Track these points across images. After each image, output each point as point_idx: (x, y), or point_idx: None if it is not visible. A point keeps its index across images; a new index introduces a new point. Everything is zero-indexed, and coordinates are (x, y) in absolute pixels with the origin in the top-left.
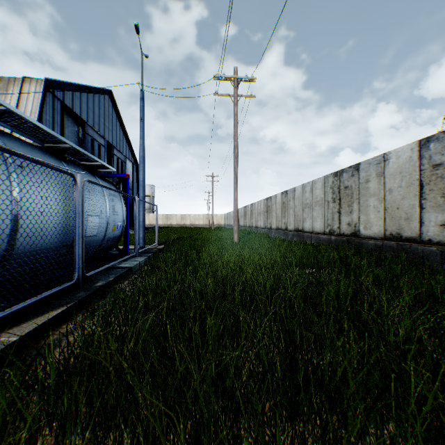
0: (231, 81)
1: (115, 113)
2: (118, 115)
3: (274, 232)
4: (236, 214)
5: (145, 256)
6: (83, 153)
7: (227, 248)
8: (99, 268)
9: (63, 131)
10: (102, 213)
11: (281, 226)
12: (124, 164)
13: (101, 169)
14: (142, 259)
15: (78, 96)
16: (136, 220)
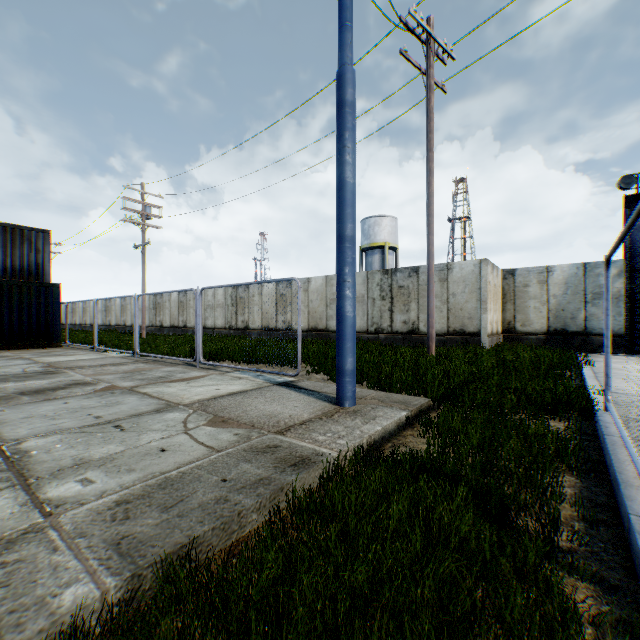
0: None
1: None
2: None
3: (79, 327)
4: None
5: None
6: None
7: None
8: None
9: None
10: None
11: (84, 322)
12: None
13: None
14: None
15: None
16: None
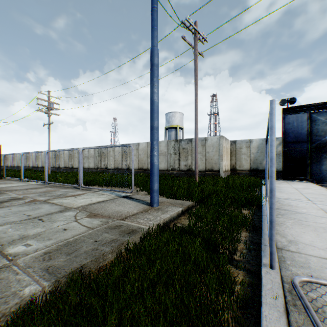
0: None
1: None
2: None
3: (10, 167)
4: None
5: None
6: None
7: None
8: None
9: None
10: None
11: (13, 165)
12: None
13: None
14: None
15: None
16: None
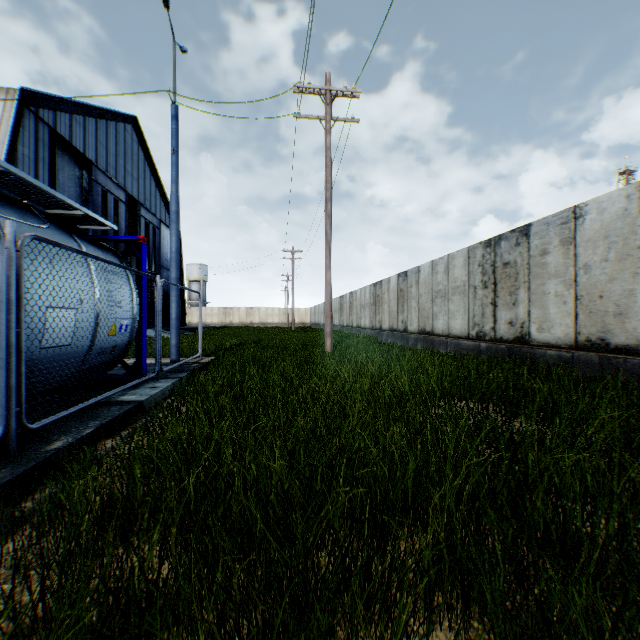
0: (320, 94)
1: (143, 153)
2: (148, 155)
3: (387, 335)
4: (328, 307)
5: (174, 379)
6: (39, 188)
7: (314, 363)
8: (67, 409)
9: (54, 174)
10: (84, 304)
11: (398, 326)
12: (158, 231)
13: (90, 225)
14: (168, 385)
15: (80, 121)
16: (158, 317)
